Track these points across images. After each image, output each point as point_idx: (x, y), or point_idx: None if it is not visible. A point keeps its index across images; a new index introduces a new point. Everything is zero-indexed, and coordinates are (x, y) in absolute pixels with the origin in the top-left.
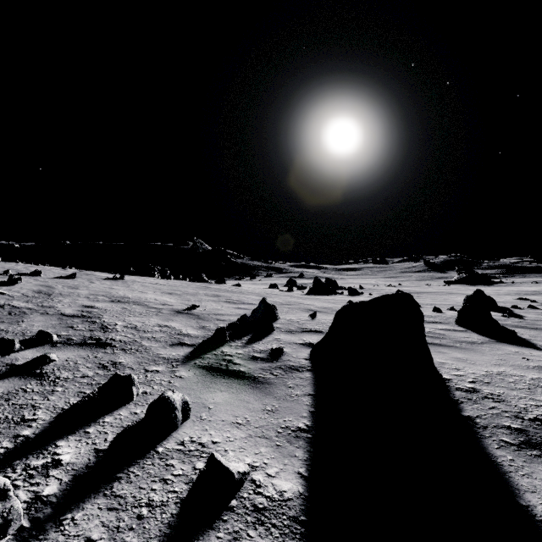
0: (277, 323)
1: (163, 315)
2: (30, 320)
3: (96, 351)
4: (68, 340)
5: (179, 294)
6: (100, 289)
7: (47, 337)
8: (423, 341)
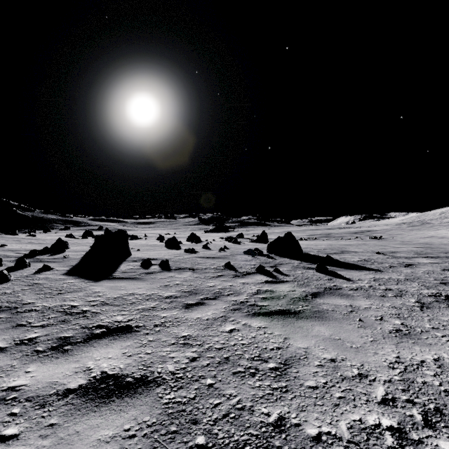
0: (68, 250)
1: None
2: None
3: None
4: None
5: None
6: None
7: None
8: (126, 246)
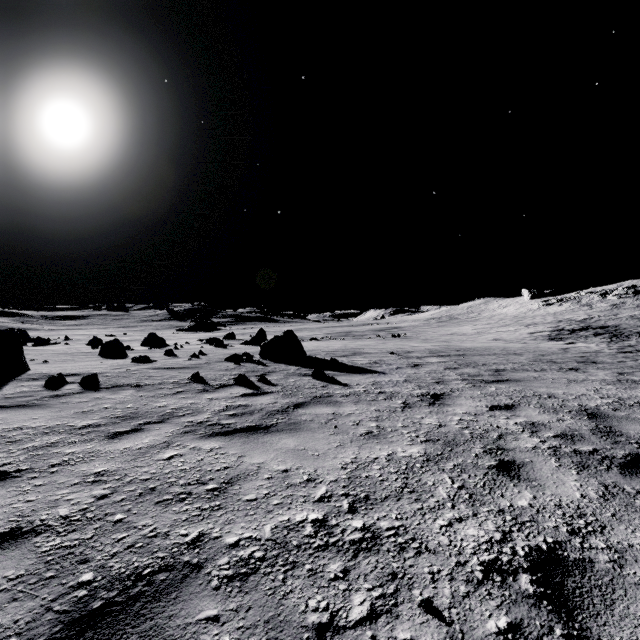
0: None
1: None
2: None
3: None
4: None
5: None
6: None
7: None
8: (19, 355)
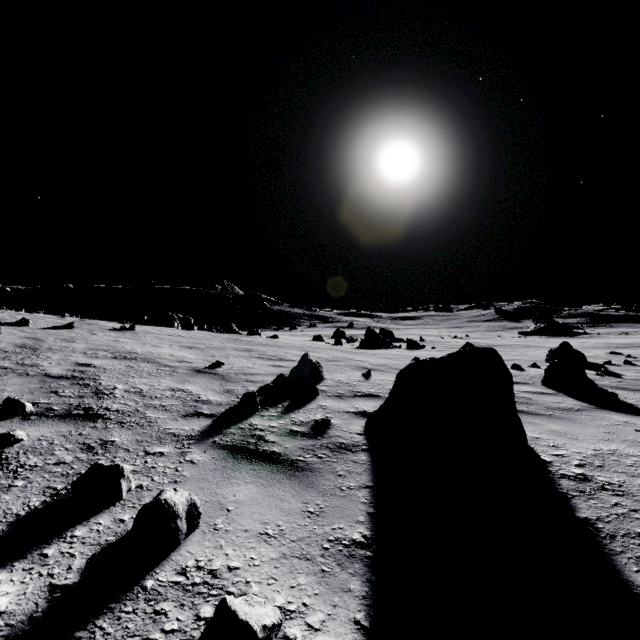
0: (322, 386)
1: (178, 375)
2: (1, 383)
3: (83, 425)
4: (47, 410)
5: (201, 348)
6: (102, 342)
7: (18, 407)
8: (513, 411)
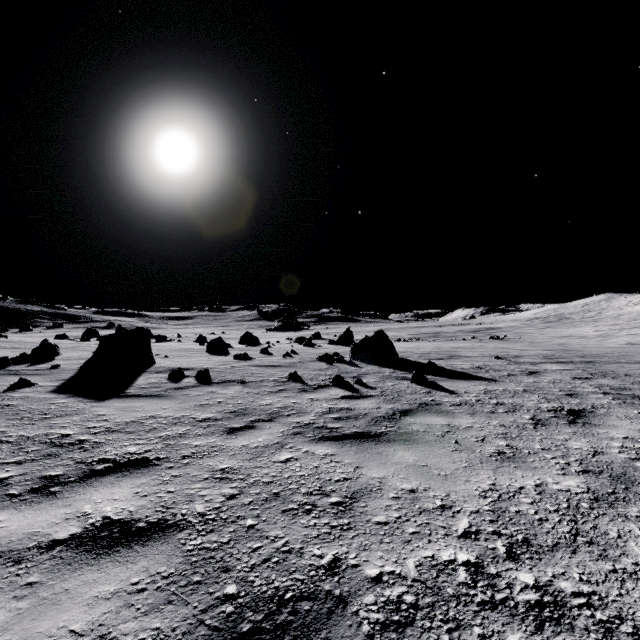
0: (59, 357)
1: None
2: None
3: None
4: None
5: None
6: None
7: None
8: (148, 351)
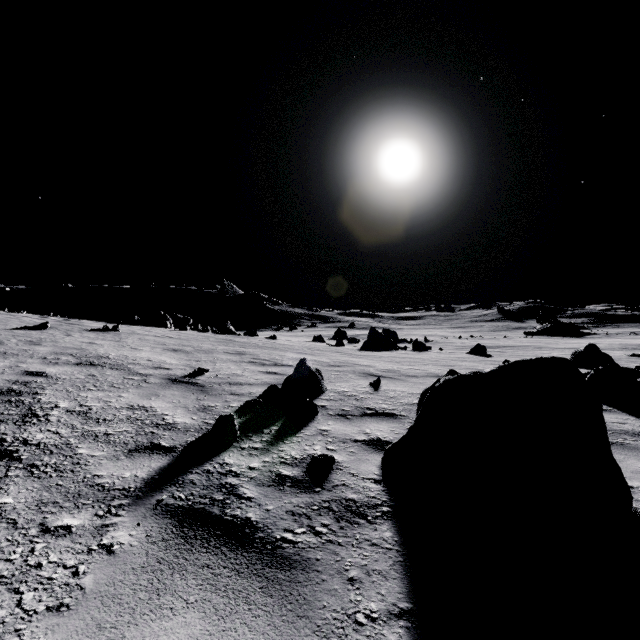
0: (322, 400)
1: (146, 386)
2: None
3: None
4: None
5: (187, 351)
6: (73, 344)
7: None
8: (609, 455)
